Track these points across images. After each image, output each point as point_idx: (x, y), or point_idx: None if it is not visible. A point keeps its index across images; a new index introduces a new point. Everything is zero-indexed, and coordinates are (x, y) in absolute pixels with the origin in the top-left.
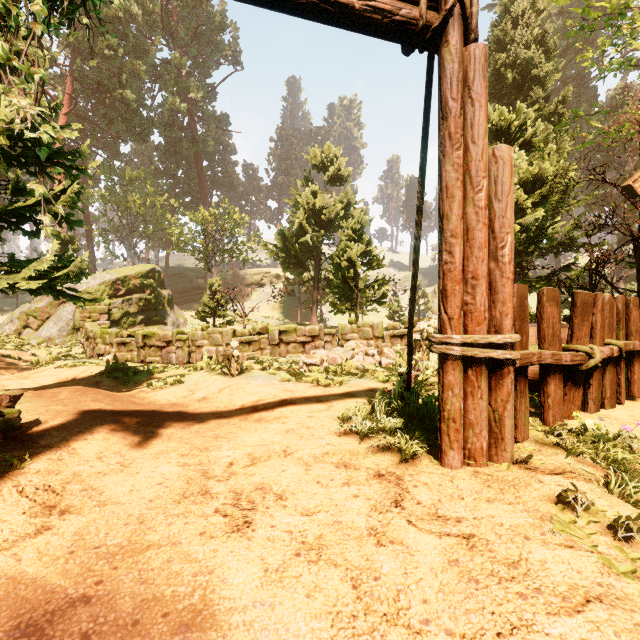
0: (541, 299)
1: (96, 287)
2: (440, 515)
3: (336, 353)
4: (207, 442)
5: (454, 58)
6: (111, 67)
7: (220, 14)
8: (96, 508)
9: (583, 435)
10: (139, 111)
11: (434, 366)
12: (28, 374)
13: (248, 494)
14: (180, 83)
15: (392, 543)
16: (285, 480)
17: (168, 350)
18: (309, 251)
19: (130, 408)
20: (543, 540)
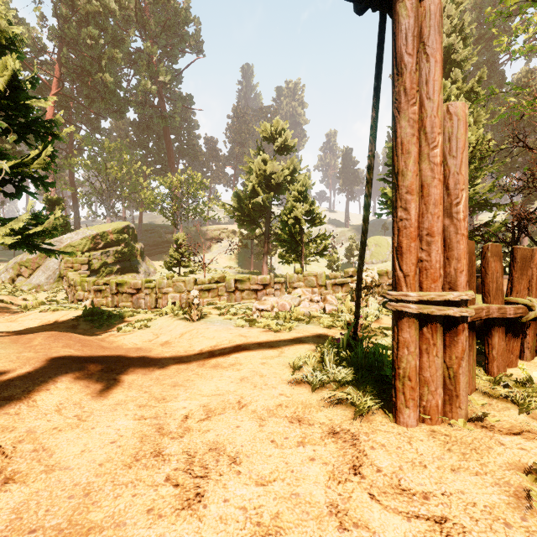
0: (485, 254)
1: (79, 241)
2: (404, 488)
3: (285, 300)
4: (165, 391)
5: (410, 13)
6: (93, 55)
7: (185, 10)
8: (42, 475)
9: (529, 387)
10: (116, 92)
11: (373, 312)
12: (16, 317)
13: (201, 456)
14: (151, 68)
15: (356, 527)
16: (239, 438)
17: (138, 296)
18: (260, 210)
19: (97, 353)
20: (526, 528)
